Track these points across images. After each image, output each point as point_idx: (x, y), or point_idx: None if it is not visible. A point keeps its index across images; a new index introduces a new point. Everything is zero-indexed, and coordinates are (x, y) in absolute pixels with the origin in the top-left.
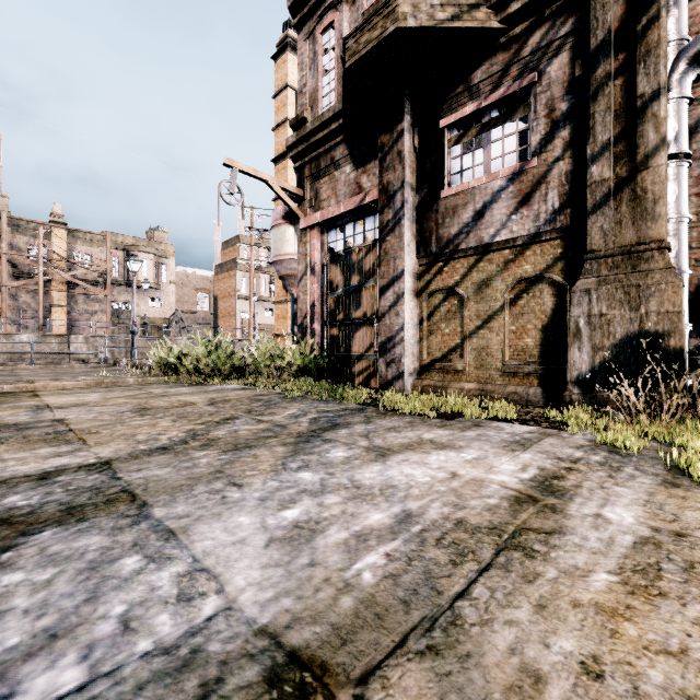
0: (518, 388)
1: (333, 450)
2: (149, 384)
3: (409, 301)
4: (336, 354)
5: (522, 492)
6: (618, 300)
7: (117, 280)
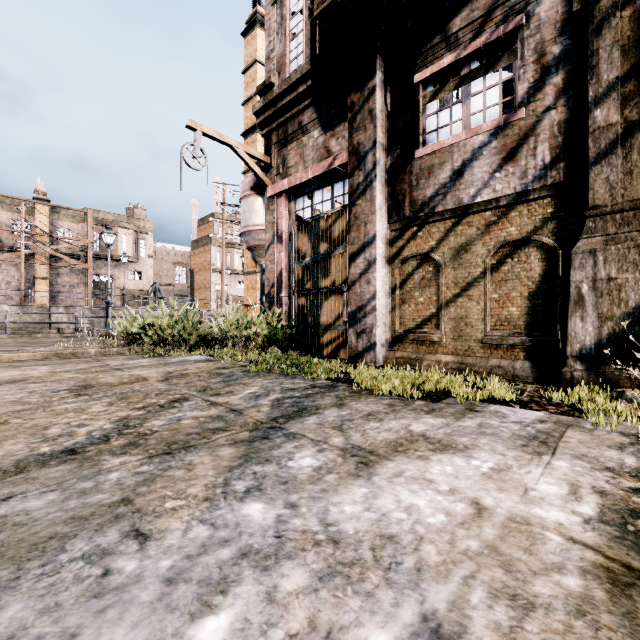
0: (503, 362)
1: (297, 453)
2: (111, 355)
3: (381, 268)
4: (304, 324)
5: (607, 555)
6: (631, 261)
7: (98, 254)
